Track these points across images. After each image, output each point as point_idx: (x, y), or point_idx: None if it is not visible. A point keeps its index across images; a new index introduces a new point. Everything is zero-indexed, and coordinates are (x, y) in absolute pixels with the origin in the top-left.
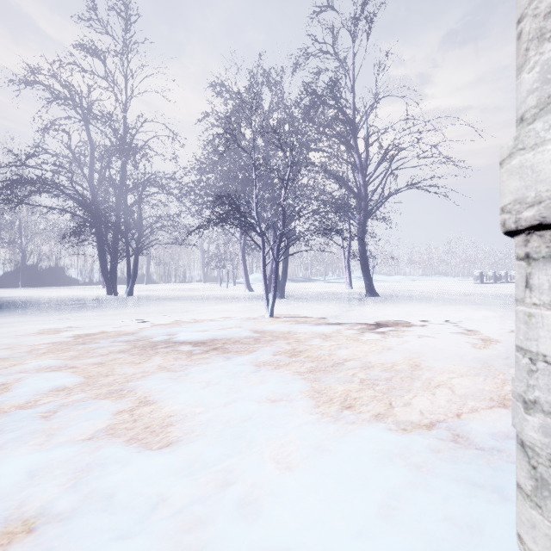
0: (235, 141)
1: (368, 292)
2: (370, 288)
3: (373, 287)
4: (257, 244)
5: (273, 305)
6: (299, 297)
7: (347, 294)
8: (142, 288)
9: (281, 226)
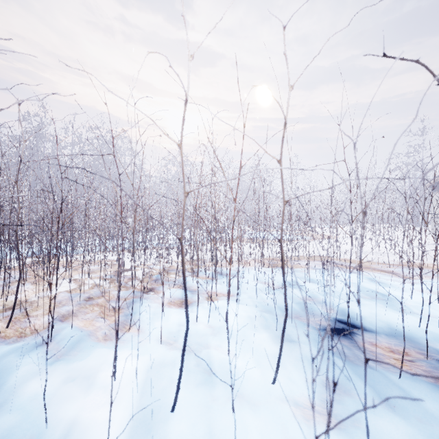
0: None
1: None
2: None
3: None
4: None
5: None
6: None
7: None
8: None
9: None
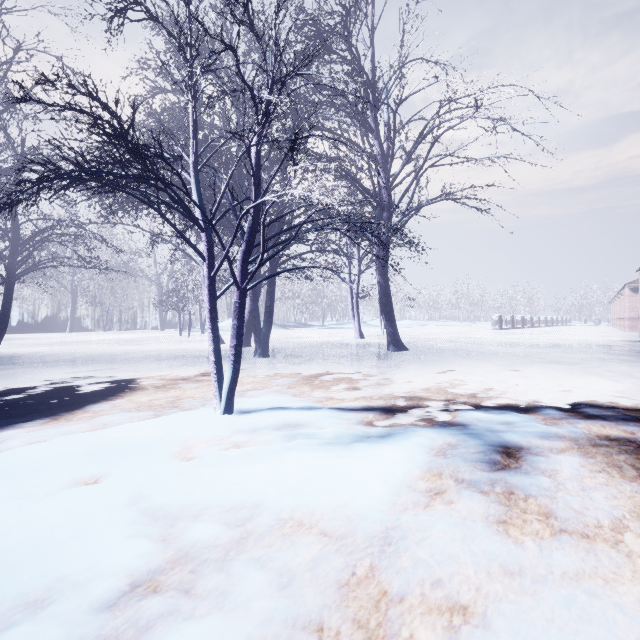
0: (140, 2)
1: (391, 344)
2: (395, 339)
3: (398, 336)
4: (194, 246)
5: (232, 387)
6: (291, 353)
7: (359, 347)
8: (51, 340)
9: (251, 211)
